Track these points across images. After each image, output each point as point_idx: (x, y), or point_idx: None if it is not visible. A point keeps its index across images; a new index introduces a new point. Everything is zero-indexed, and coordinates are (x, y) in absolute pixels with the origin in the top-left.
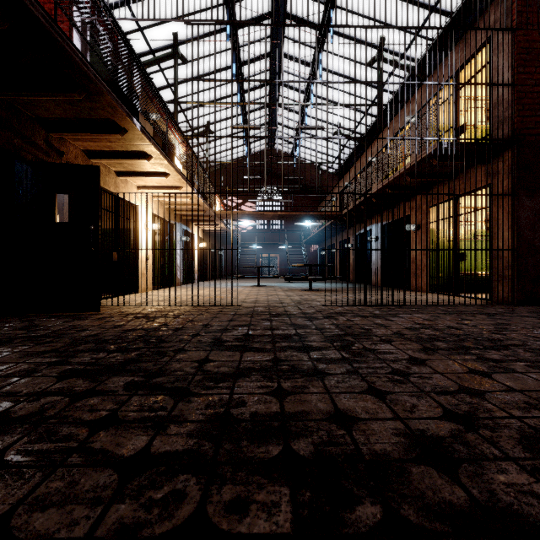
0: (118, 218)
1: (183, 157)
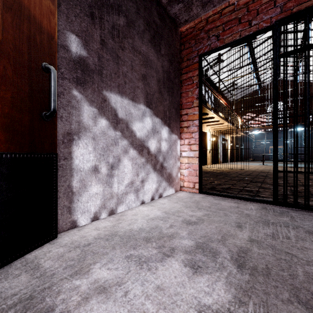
0: (205, 140)
1: (225, 112)
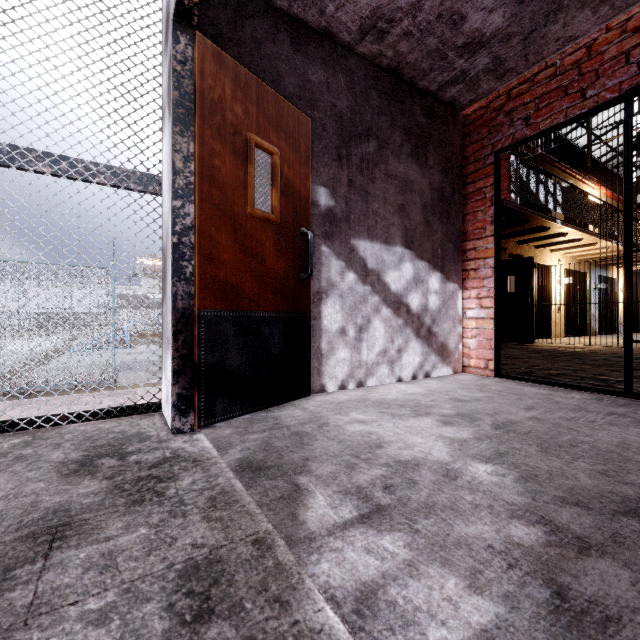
0: (542, 284)
1: (597, 219)
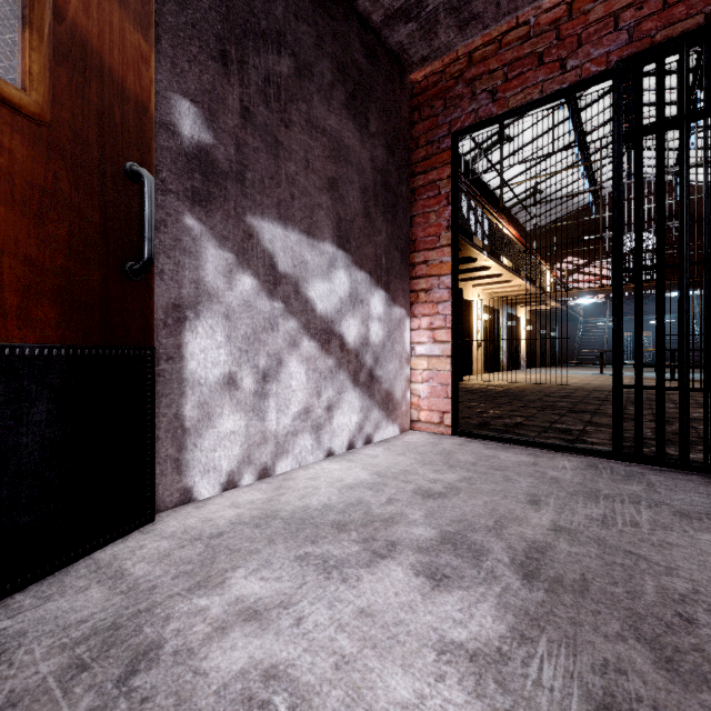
0: (469, 319)
1: (514, 256)
